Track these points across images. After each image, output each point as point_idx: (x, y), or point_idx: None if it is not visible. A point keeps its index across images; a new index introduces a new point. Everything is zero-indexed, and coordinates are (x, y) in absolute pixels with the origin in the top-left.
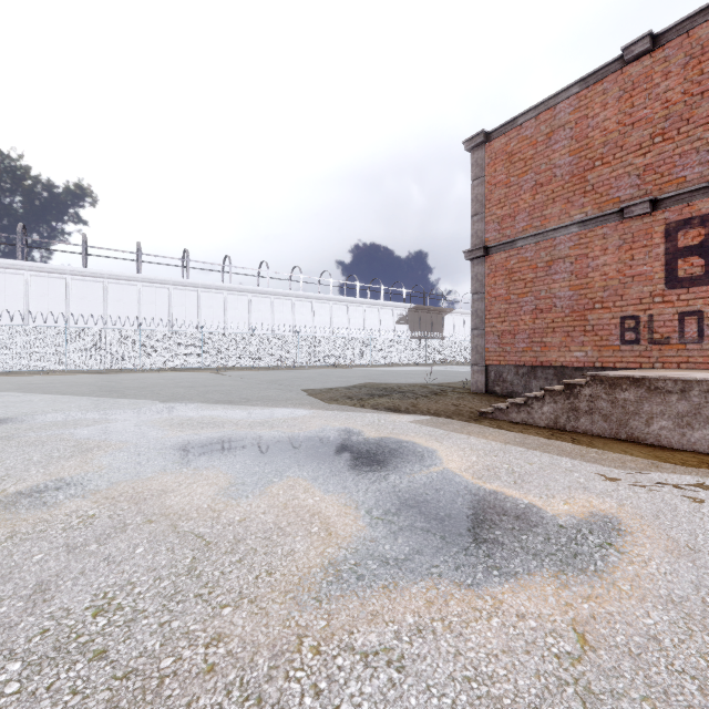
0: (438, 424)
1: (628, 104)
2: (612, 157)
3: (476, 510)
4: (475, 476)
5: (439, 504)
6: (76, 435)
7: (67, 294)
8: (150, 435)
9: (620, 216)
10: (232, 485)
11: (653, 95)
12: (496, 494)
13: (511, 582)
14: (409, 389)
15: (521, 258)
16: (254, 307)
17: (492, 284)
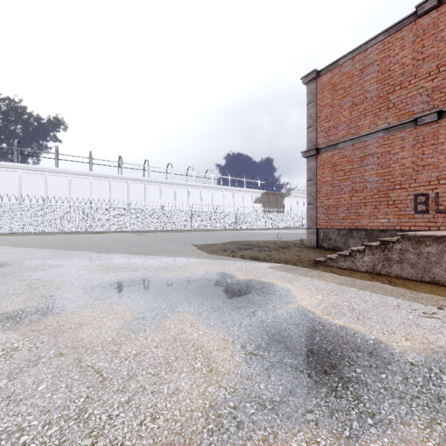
0: (288, 270)
1: (420, 45)
2: (408, 83)
3: (333, 345)
4: (325, 313)
5: (301, 339)
6: (32, 277)
7: (45, 184)
8: (83, 277)
9: (414, 124)
10: (134, 319)
11: (438, 38)
12: (346, 330)
13: (388, 434)
14: (264, 244)
15: (341, 155)
16: (163, 192)
17: (321, 173)
